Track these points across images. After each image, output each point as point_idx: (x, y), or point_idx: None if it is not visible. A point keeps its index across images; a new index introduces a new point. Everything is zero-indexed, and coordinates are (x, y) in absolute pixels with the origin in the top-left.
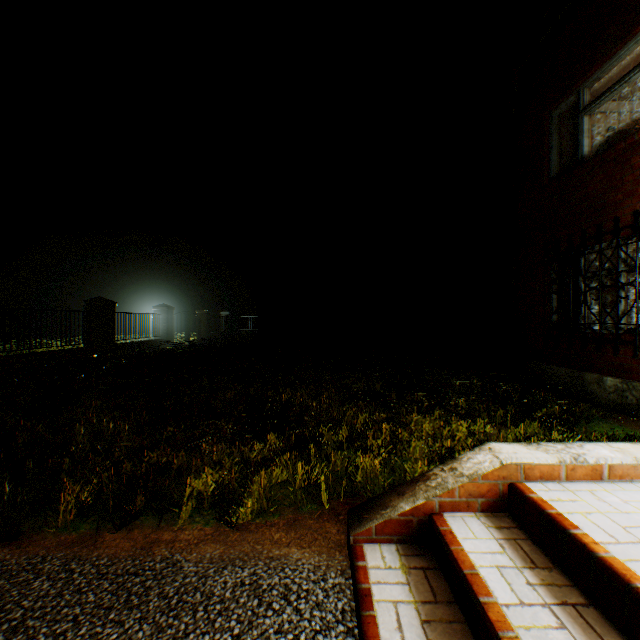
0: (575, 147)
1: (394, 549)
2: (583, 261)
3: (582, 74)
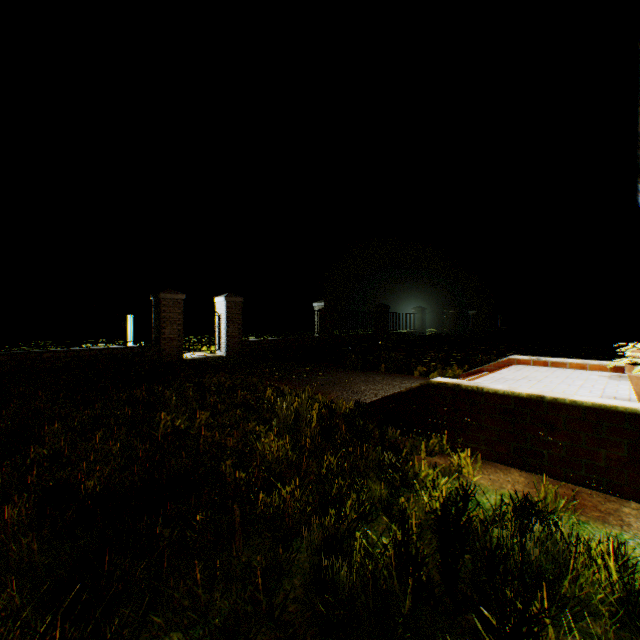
0: None
1: None
2: None
3: None
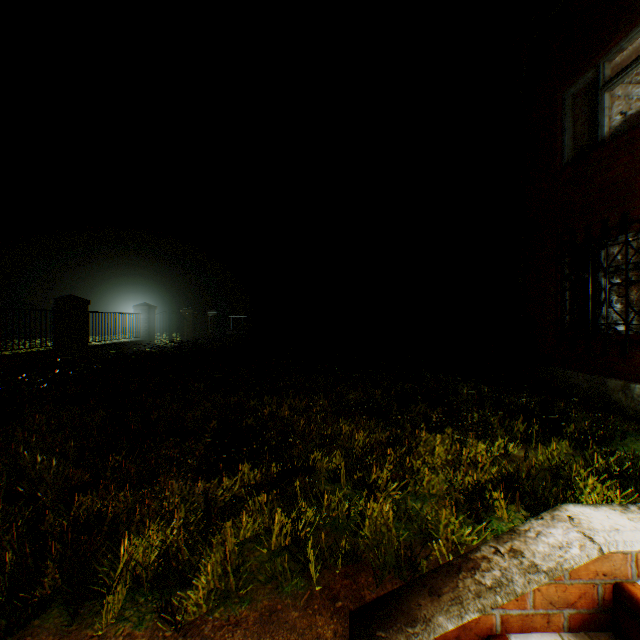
0: (592, 129)
1: None
2: (605, 254)
3: (603, 46)
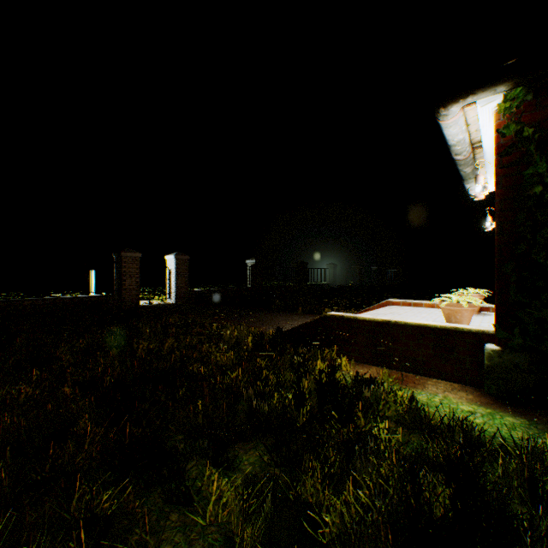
0: None
1: None
2: None
3: None
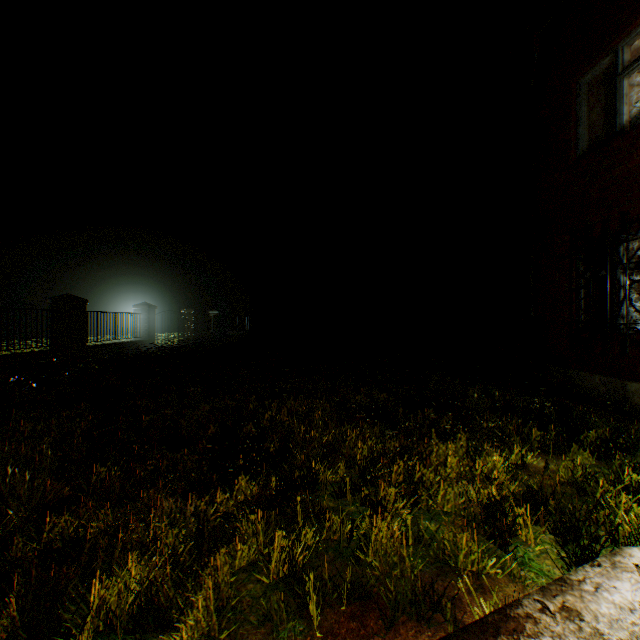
0: (609, 118)
1: None
2: (625, 249)
3: (622, 29)
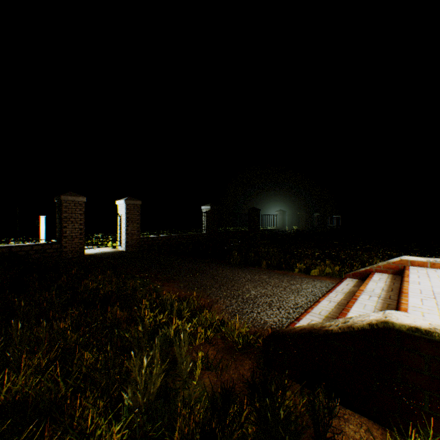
0: None
1: (357, 280)
2: None
3: None
